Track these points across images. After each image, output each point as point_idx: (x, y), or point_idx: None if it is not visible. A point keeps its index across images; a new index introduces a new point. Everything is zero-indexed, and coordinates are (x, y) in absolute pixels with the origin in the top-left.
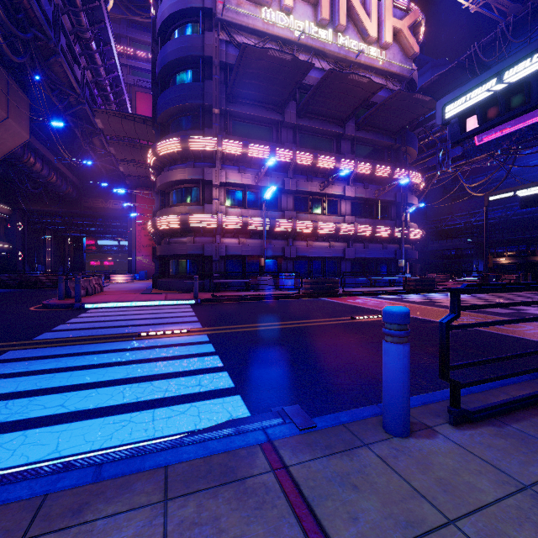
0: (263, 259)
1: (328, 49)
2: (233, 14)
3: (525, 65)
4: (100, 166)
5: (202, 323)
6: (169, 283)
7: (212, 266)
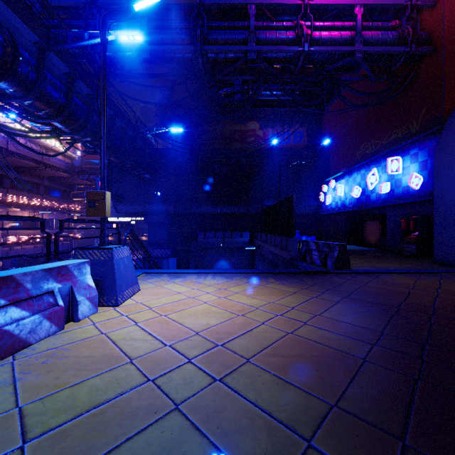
0: (1, 262)
1: (38, 140)
2: None
3: (126, 219)
4: None
5: None
6: None
7: None
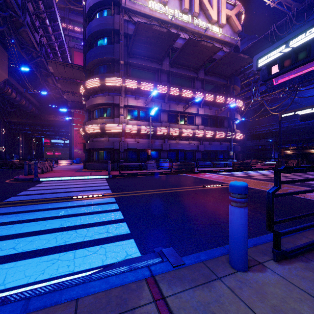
0: (150, 151)
1: (188, 26)
2: (131, 4)
3: (307, 34)
4: (52, 95)
5: (112, 190)
6: (93, 165)
7: (119, 155)
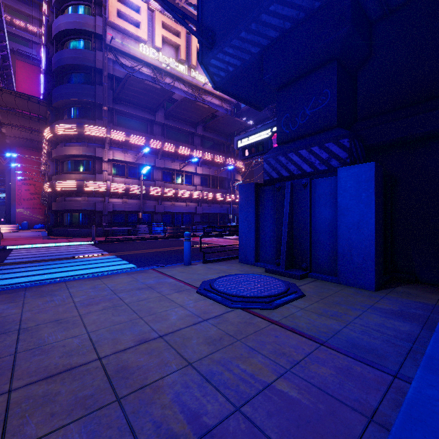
0: (141, 213)
1: (185, 78)
2: (119, 44)
3: (263, 134)
4: None
5: (107, 252)
6: (65, 231)
7: (102, 218)
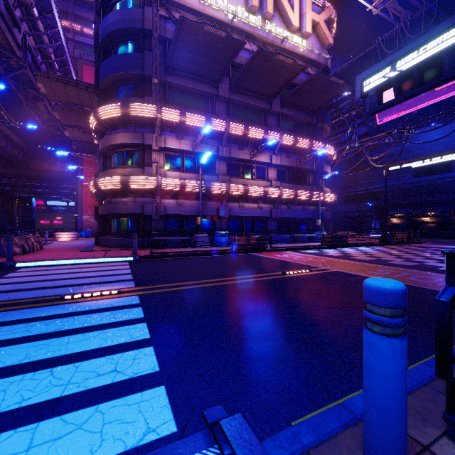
0: (199, 218)
1: (257, 33)
2: None
3: (437, 42)
4: (46, 130)
5: (136, 281)
6: (110, 241)
7: (152, 224)
